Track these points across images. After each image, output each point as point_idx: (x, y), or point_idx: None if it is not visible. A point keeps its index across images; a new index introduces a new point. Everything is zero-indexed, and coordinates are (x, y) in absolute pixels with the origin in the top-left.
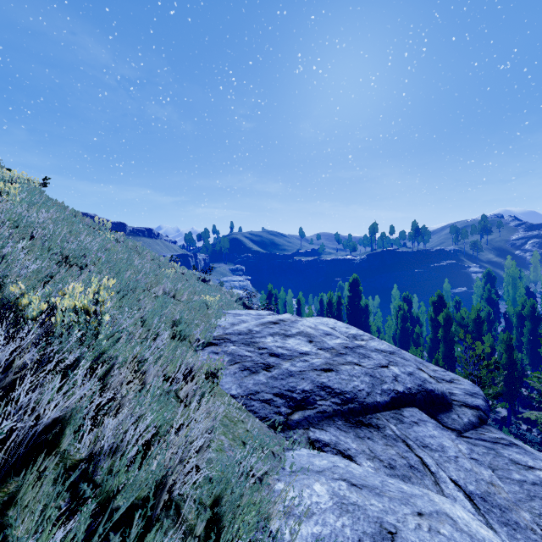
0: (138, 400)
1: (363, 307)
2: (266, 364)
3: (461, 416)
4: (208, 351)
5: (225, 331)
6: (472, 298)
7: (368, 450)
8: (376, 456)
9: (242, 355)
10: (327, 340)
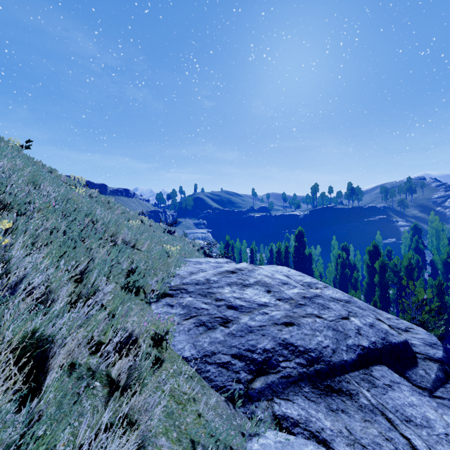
0: (4, 422)
1: (307, 255)
2: (223, 318)
3: (427, 371)
4: (163, 303)
5: (182, 281)
6: (401, 248)
7: (346, 431)
8: (356, 439)
9: (198, 307)
10: (284, 289)
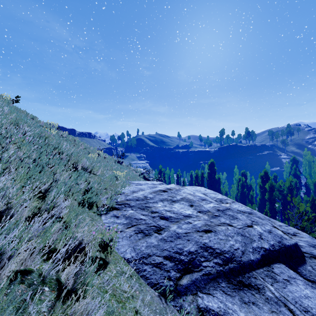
0: None
1: (217, 179)
2: (157, 227)
3: (314, 267)
4: (111, 214)
5: (126, 197)
6: (283, 174)
7: None
8: None
9: (138, 218)
10: (203, 204)
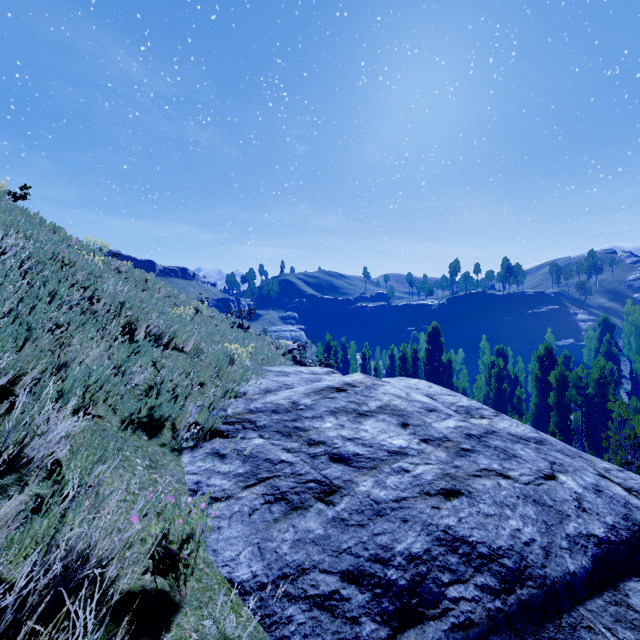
0: None
1: (445, 363)
2: (323, 483)
3: None
4: (206, 450)
5: (249, 405)
6: (583, 352)
7: None
8: None
9: (274, 459)
10: (432, 420)
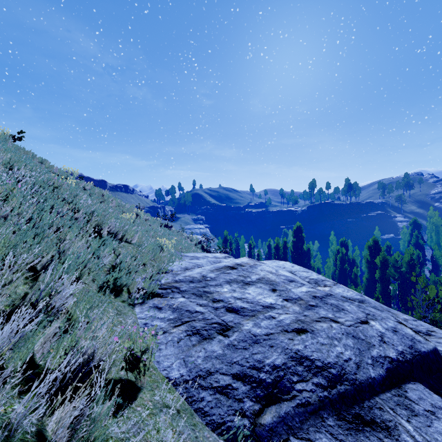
0: None
1: (306, 251)
2: (222, 324)
3: None
4: (149, 304)
5: (175, 278)
6: (400, 243)
7: None
8: None
9: (192, 310)
10: (291, 287)
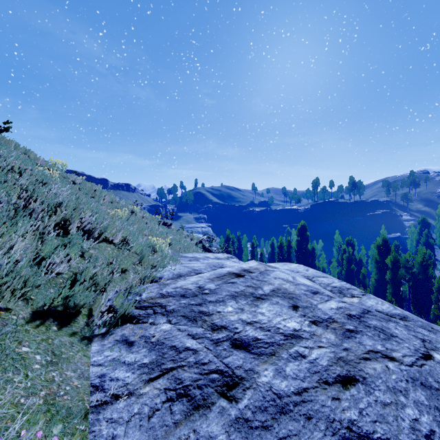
0: None
1: (310, 250)
2: (225, 374)
3: None
4: (115, 337)
5: (162, 290)
6: (407, 242)
7: None
8: None
9: (179, 347)
10: (317, 302)
